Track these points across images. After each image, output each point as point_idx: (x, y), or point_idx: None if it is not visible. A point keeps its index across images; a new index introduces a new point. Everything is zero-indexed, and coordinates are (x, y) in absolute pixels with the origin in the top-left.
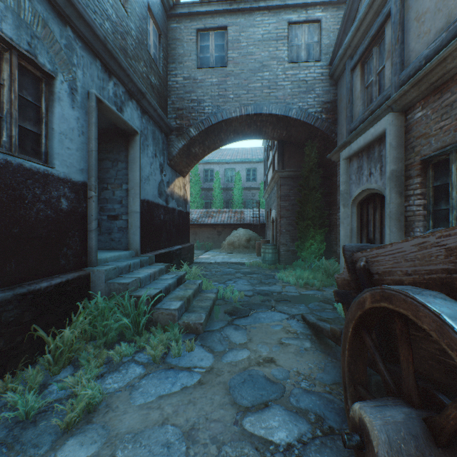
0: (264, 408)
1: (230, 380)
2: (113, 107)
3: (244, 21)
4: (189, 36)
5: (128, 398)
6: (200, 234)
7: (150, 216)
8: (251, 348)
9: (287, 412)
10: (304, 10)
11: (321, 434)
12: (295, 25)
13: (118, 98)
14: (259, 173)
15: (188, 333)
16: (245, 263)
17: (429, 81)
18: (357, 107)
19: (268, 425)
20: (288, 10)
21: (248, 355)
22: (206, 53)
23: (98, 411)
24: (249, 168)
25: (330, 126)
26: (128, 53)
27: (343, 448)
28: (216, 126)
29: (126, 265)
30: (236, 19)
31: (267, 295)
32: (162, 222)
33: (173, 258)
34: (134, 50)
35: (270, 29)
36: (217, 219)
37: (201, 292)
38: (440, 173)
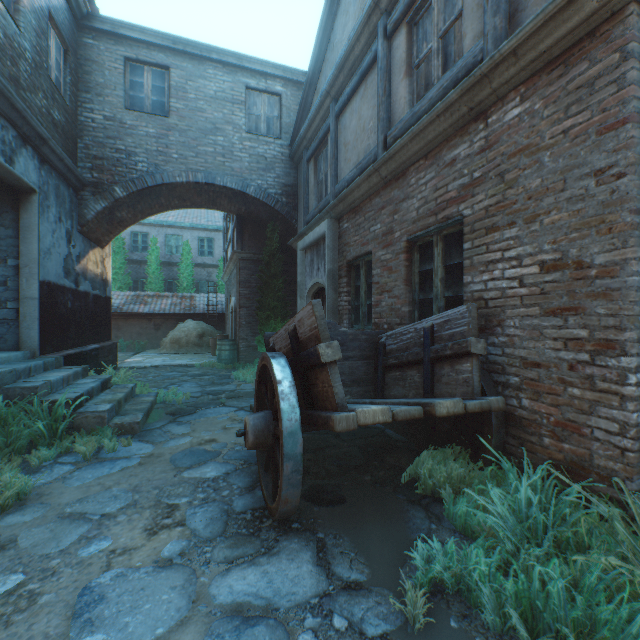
0: (201, 465)
1: (172, 456)
2: (2, 160)
3: (193, 67)
4: (114, 62)
5: (63, 485)
6: (126, 329)
7: (52, 303)
8: (195, 435)
9: (220, 463)
10: (264, 78)
11: (243, 467)
12: (255, 92)
13: (8, 146)
14: (218, 246)
15: (123, 435)
16: (196, 365)
17: (348, 202)
18: (312, 200)
19: (203, 471)
20: (247, 73)
21: (191, 441)
22: (139, 91)
23: (30, 498)
24: (204, 238)
25: (291, 212)
26: (22, 82)
27: (256, 470)
28: (153, 189)
29: (26, 367)
30: (182, 62)
31: (218, 395)
32: (70, 311)
33: (87, 361)
34: (30, 78)
35: (225, 88)
36: (154, 307)
37: (134, 397)
38: (358, 276)
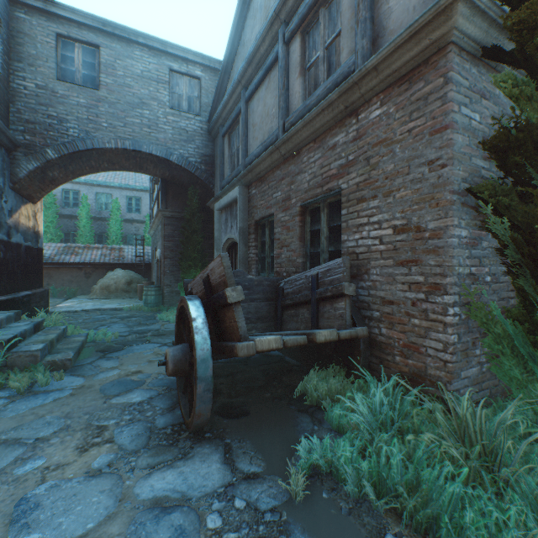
0: (128, 392)
1: (102, 387)
2: None
3: (121, 48)
4: (46, 37)
5: None
6: (57, 277)
7: None
8: (123, 368)
9: (145, 390)
10: (185, 63)
11: (165, 392)
12: (177, 74)
13: None
14: (145, 204)
15: (55, 371)
16: (124, 308)
17: (256, 173)
18: (226, 169)
19: (130, 397)
20: (170, 57)
21: (119, 373)
22: (70, 65)
23: None
24: (132, 197)
25: (209, 178)
26: None
27: (176, 394)
28: (84, 152)
29: None
30: (111, 43)
31: (144, 333)
32: (2, 261)
33: (19, 306)
34: None
35: (151, 68)
36: (85, 257)
37: (66, 337)
38: (264, 233)
